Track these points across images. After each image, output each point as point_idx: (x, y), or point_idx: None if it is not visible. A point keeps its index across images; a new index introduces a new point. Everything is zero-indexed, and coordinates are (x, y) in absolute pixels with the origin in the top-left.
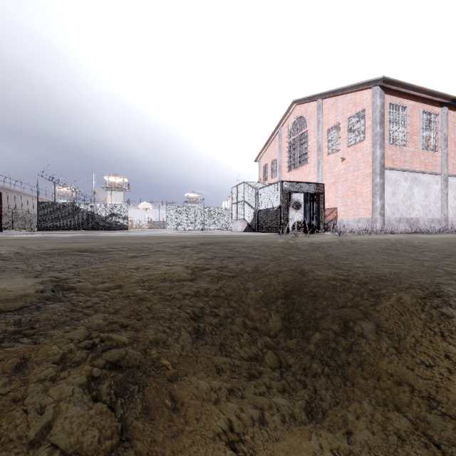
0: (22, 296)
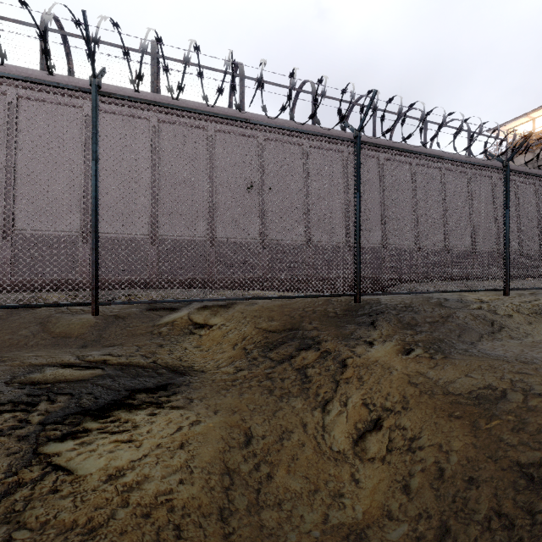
0: None
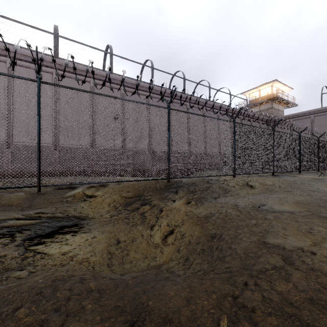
0: (272, 208)
